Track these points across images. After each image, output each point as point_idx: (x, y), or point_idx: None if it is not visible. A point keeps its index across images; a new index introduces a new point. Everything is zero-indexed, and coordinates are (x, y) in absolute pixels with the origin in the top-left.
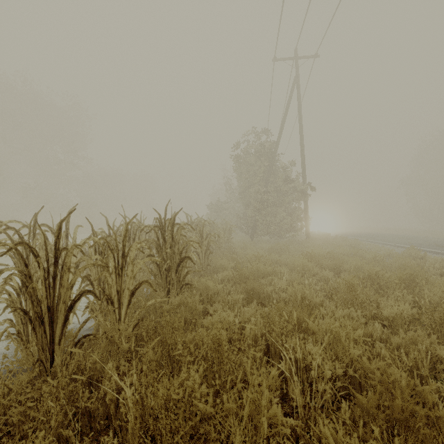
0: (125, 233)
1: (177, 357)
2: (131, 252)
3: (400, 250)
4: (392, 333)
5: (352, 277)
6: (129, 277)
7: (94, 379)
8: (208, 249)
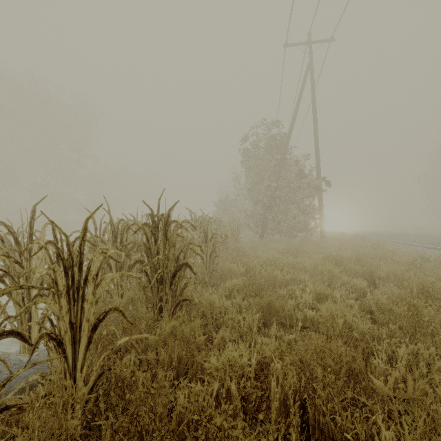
0: (83, 234)
1: None
2: (92, 263)
3: (430, 252)
4: None
5: (413, 295)
6: (89, 303)
7: None
8: (213, 251)
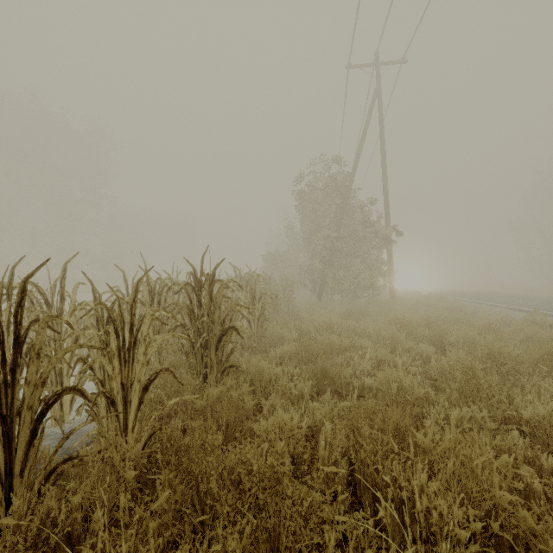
0: (135, 296)
1: (208, 501)
2: (143, 324)
3: (516, 314)
4: (535, 444)
5: (471, 358)
6: (140, 364)
7: (75, 535)
8: (262, 314)
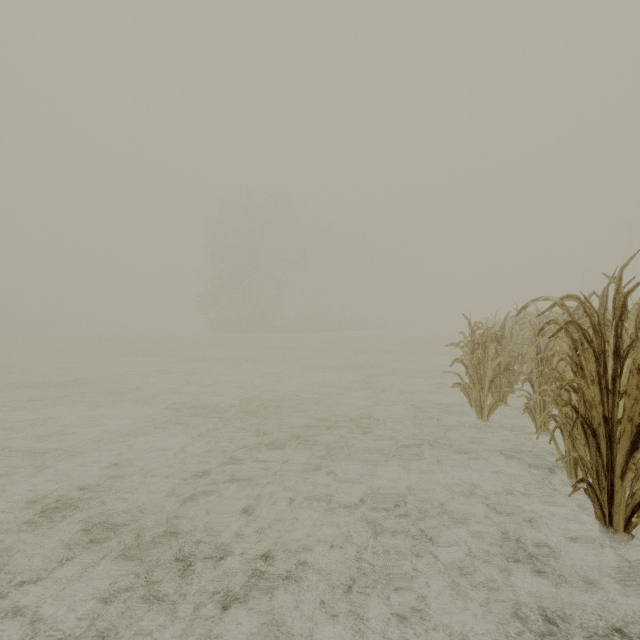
0: None
1: None
2: None
3: None
4: None
5: None
6: None
7: None
8: None
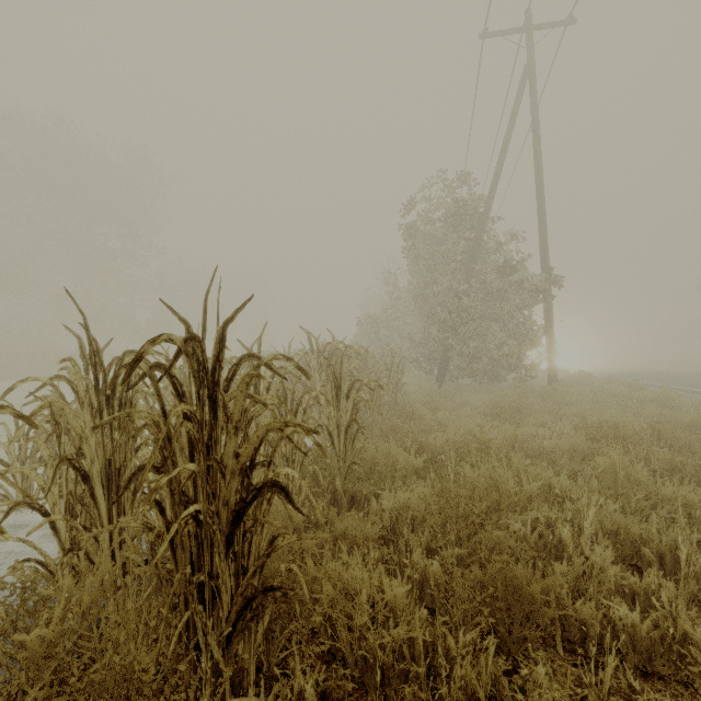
0: None
1: None
2: None
3: None
4: None
5: None
6: None
7: None
8: (354, 421)
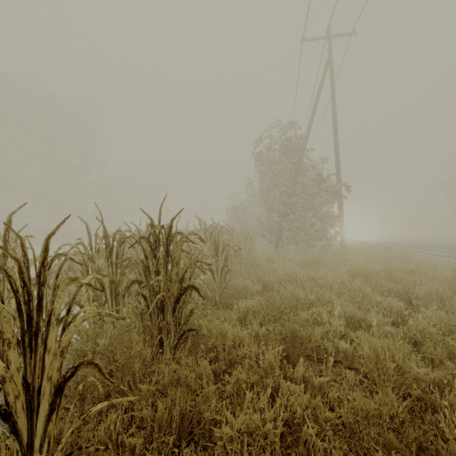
0: (43, 258)
1: None
2: (56, 298)
3: None
4: None
5: None
6: (51, 354)
7: None
8: (225, 266)
